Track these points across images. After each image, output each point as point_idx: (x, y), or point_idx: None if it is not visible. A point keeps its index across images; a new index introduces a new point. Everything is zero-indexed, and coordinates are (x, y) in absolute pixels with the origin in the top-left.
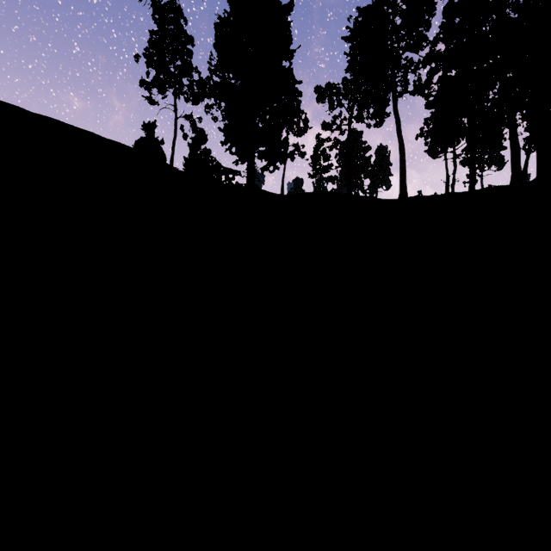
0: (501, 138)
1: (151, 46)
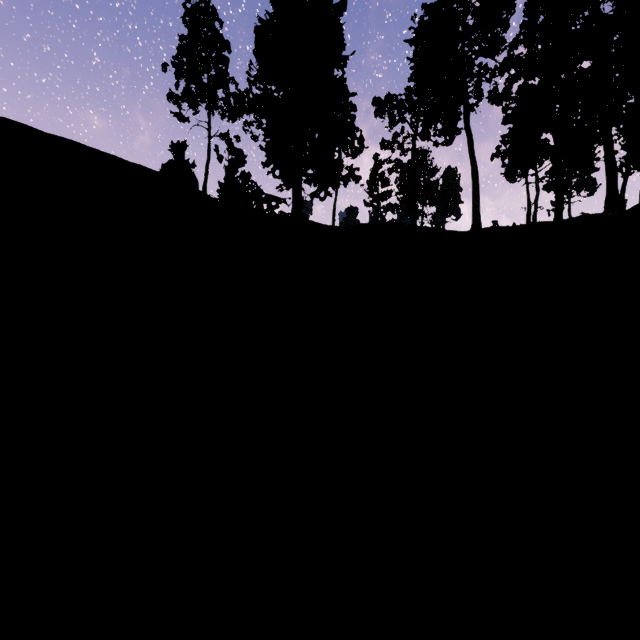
0: (593, 157)
1: (181, 53)
